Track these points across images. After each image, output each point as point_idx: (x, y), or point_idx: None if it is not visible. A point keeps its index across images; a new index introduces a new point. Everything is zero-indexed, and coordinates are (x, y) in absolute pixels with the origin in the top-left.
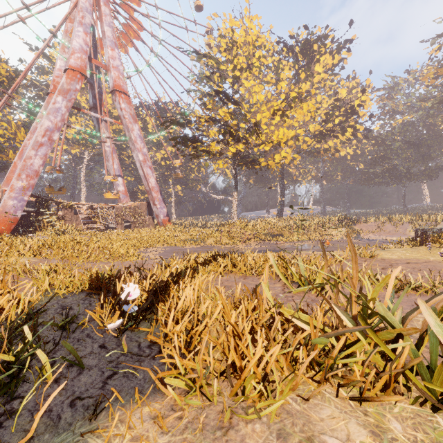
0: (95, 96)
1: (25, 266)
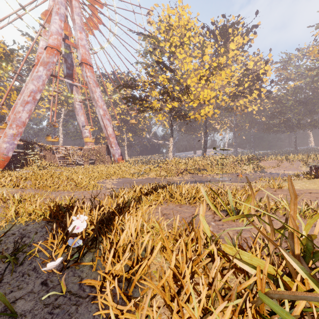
0: (68, 67)
1: (3, 196)
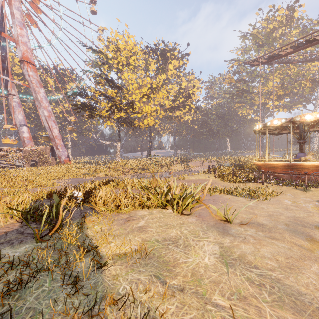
0: (3, 60)
1: None
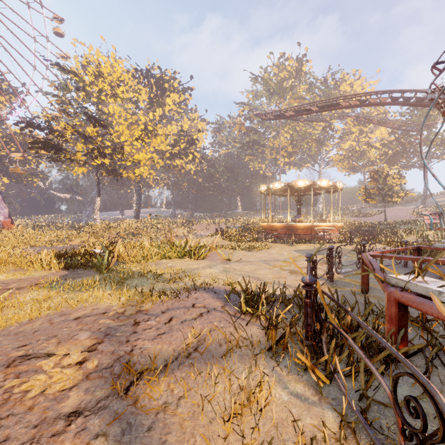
0: None
1: None
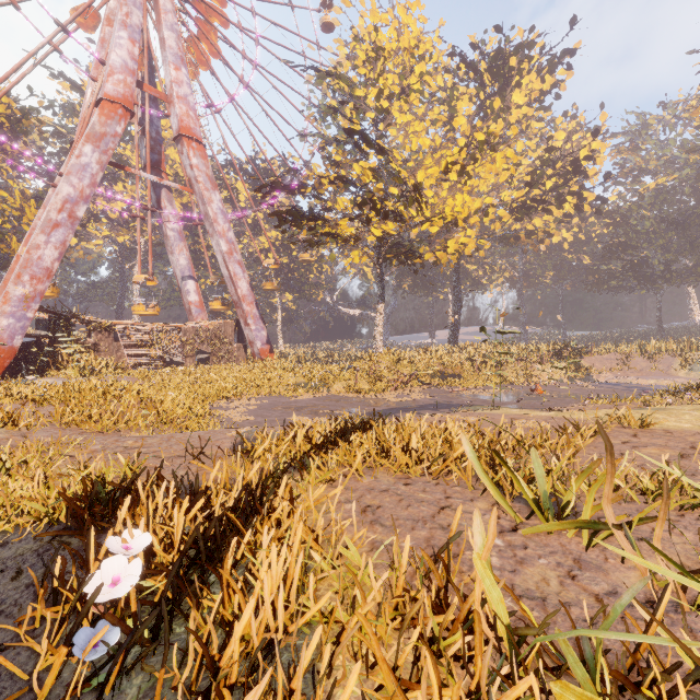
0: (151, 147)
1: None
